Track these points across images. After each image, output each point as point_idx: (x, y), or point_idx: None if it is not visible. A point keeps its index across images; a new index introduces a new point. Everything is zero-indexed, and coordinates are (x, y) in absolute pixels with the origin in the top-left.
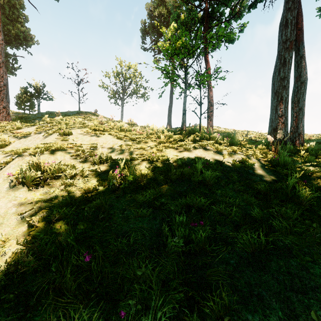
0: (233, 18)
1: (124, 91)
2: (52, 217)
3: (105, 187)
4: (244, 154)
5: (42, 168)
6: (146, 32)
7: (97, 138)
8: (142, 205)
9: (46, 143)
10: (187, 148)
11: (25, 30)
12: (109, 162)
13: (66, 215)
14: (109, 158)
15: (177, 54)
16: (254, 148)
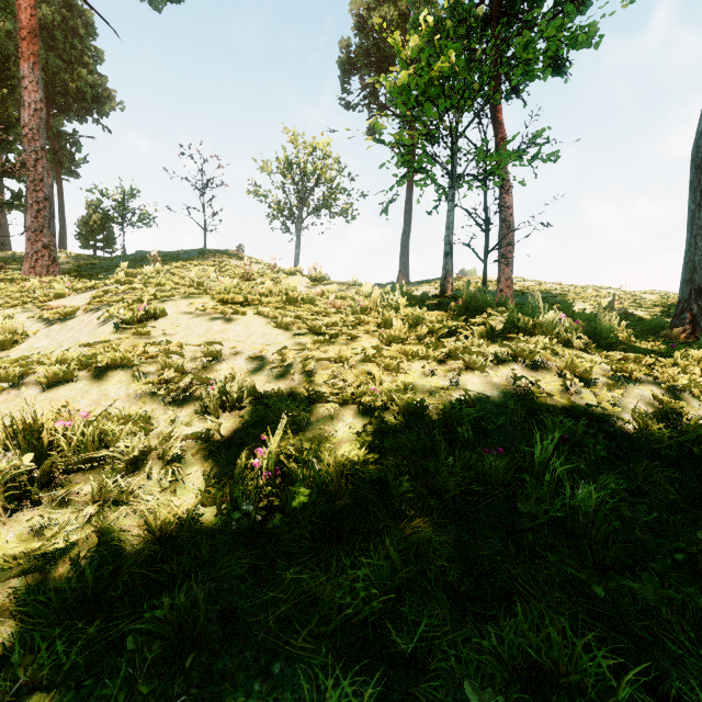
0: (566, 13)
1: (301, 202)
2: (3, 683)
3: (223, 511)
4: (662, 385)
5: (46, 438)
6: (351, 67)
7: (225, 325)
8: (340, 631)
9: (94, 343)
10: (474, 364)
11: (96, 81)
12: (246, 405)
13: (66, 656)
14: (248, 395)
15: (433, 98)
16: (680, 360)
